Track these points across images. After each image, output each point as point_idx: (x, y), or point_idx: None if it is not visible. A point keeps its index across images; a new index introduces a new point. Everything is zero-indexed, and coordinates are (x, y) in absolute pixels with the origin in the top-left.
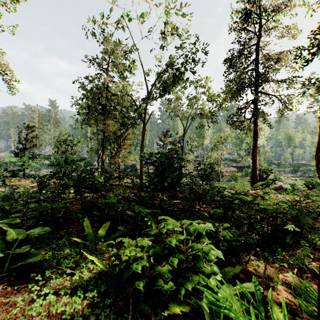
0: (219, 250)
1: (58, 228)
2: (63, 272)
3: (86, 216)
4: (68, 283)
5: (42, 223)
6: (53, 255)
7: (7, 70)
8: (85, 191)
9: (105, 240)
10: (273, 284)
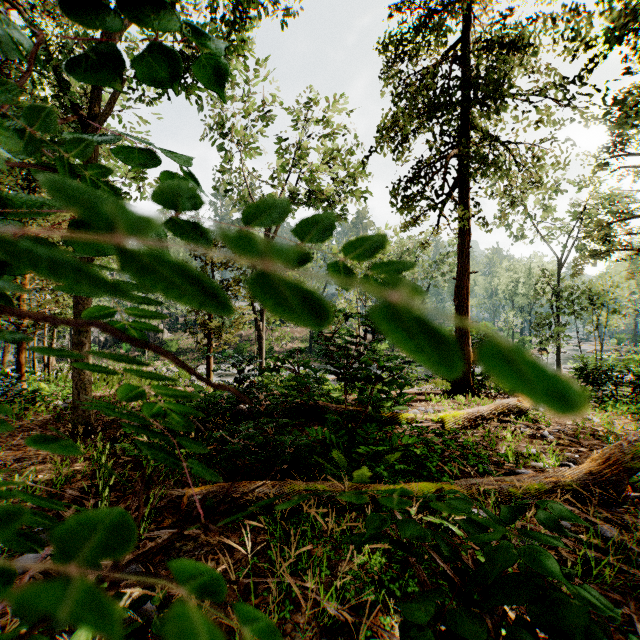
0: None
1: None
2: None
3: None
4: None
5: None
6: None
7: None
8: None
9: None
10: None
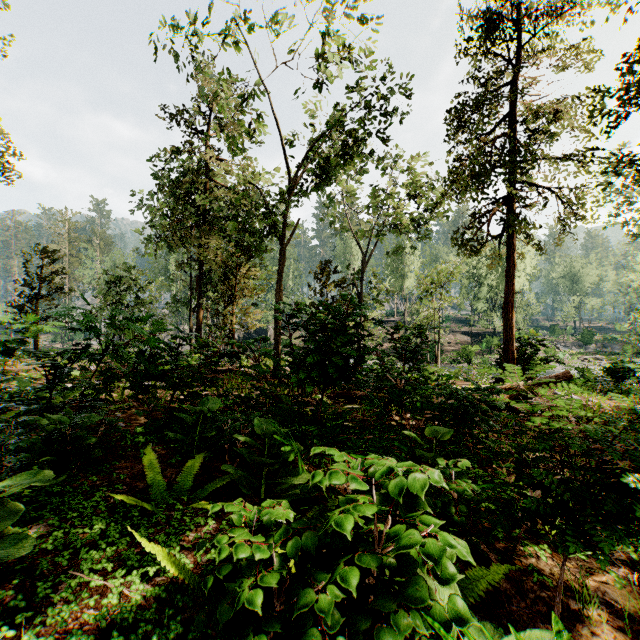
0: (450, 522)
1: (89, 470)
2: (84, 582)
3: (154, 441)
4: (92, 614)
5: (51, 459)
6: (66, 538)
7: (0, 133)
8: (153, 386)
9: (191, 497)
10: (577, 606)
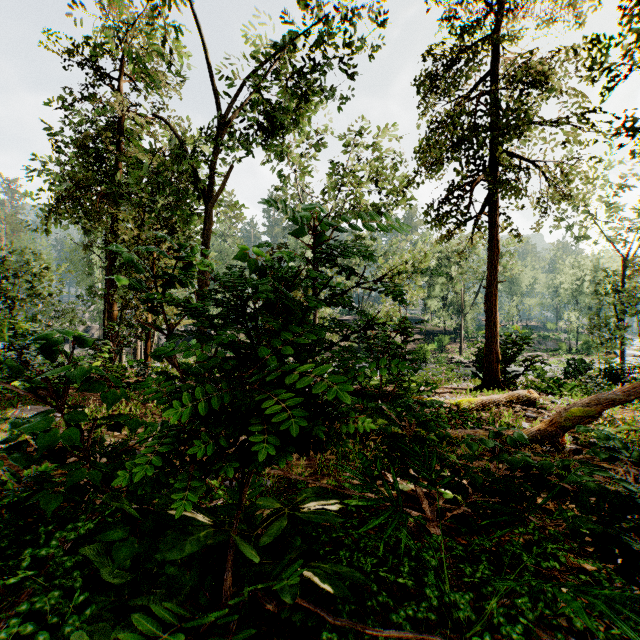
0: None
1: None
2: None
3: None
4: None
5: None
6: None
7: None
8: None
9: None
10: None
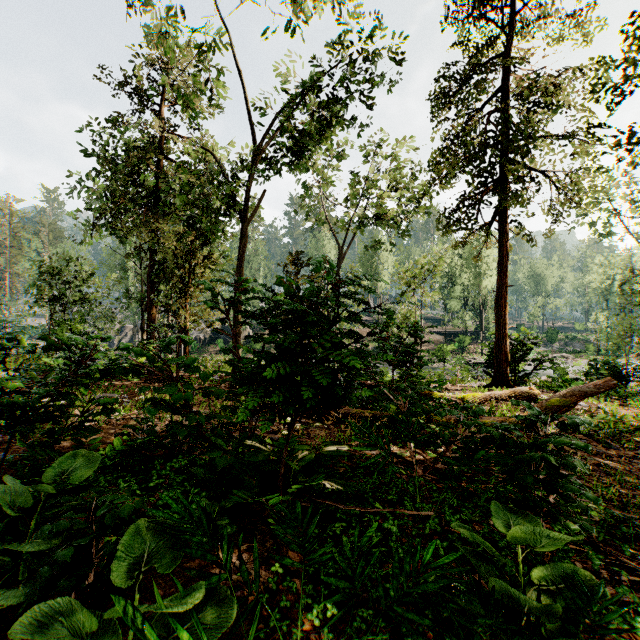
0: None
1: None
2: None
3: None
4: None
5: None
6: None
7: None
8: None
9: None
10: None
